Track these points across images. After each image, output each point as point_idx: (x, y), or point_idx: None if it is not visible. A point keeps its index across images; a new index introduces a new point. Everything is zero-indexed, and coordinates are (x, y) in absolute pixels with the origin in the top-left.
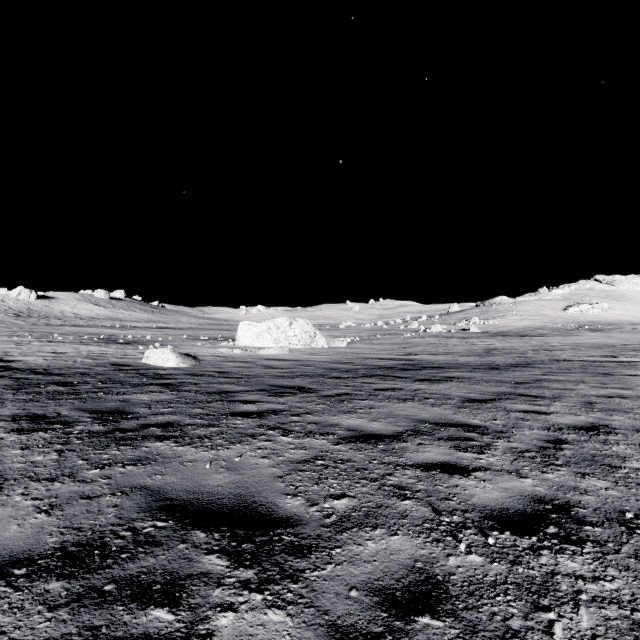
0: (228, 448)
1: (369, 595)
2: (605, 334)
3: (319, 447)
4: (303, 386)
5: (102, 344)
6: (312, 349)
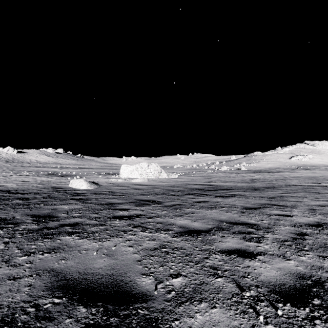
0: (109, 240)
1: None
2: (311, 171)
3: (163, 239)
4: (154, 200)
5: (49, 176)
6: (159, 179)
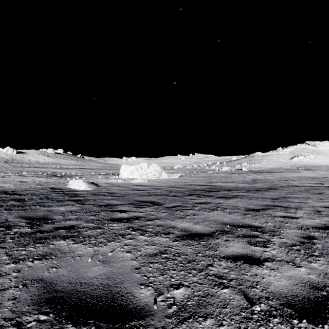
0: (105, 245)
1: None
2: (313, 171)
3: (164, 243)
4: (154, 201)
5: (48, 177)
6: (160, 180)
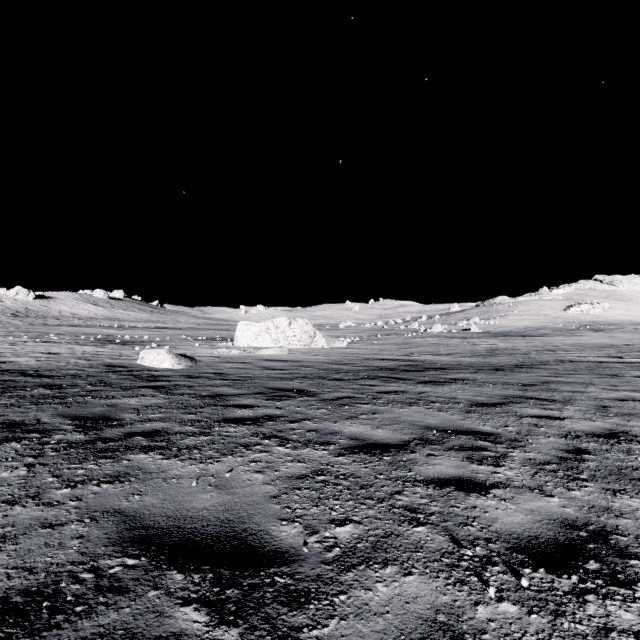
0: (218, 461)
1: None
2: (607, 334)
3: (319, 459)
4: (302, 389)
5: (98, 344)
6: (312, 349)
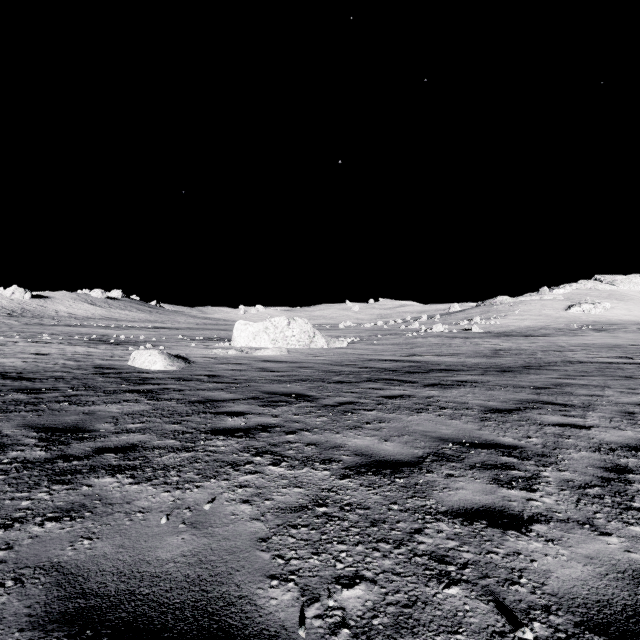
0: (199, 486)
1: None
2: (610, 334)
3: (320, 483)
4: (301, 393)
5: (91, 345)
6: (311, 350)
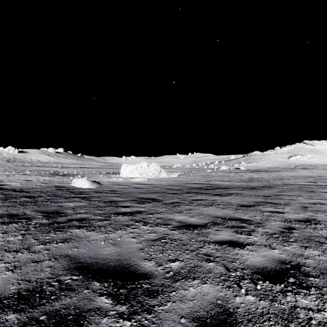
0: (114, 232)
1: (191, 321)
2: (309, 170)
3: (163, 232)
4: (154, 198)
5: (51, 176)
6: (159, 178)
